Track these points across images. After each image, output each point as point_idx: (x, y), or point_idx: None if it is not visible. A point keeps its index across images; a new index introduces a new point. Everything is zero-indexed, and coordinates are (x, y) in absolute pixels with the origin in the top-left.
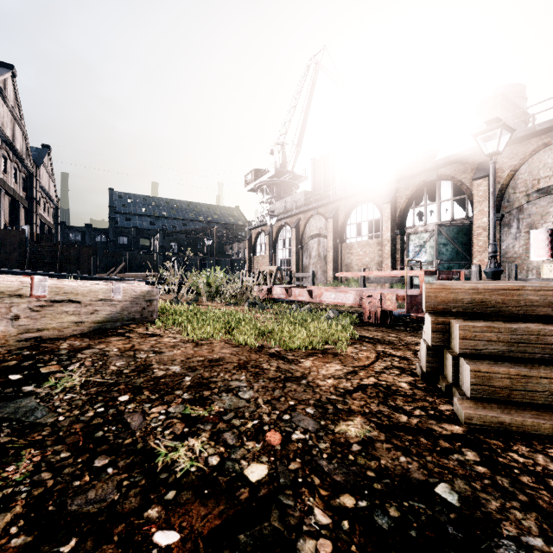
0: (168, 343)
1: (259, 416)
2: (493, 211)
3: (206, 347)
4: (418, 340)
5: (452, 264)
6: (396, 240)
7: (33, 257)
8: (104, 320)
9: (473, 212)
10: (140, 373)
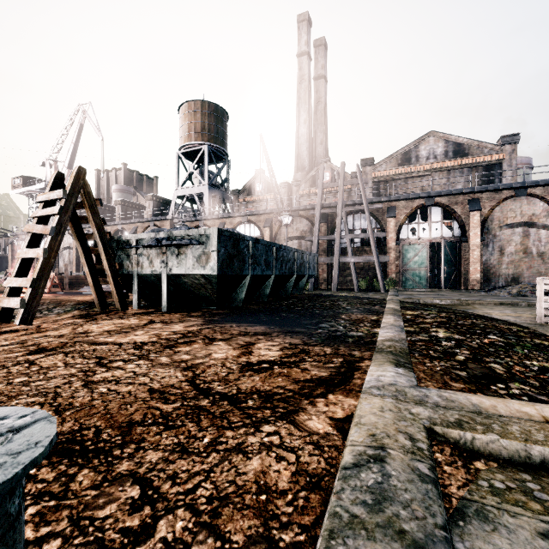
0: None
1: None
2: None
3: None
4: None
5: None
6: None
7: None
8: None
9: None
10: None
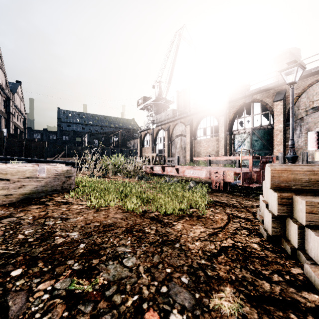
0: (75, 210)
1: (139, 289)
2: (292, 119)
3: (103, 213)
4: (252, 203)
5: (261, 152)
6: (227, 138)
7: (8, 147)
8: (30, 192)
9: (274, 121)
10: (42, 241)
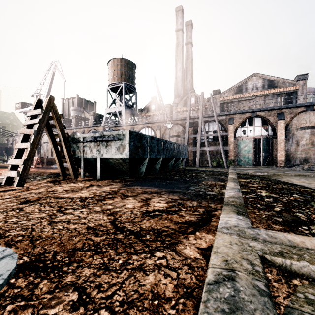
0: None
1: None
2: None
3: None
4: None
5: None
6: None
7: None
8: None
9: None
10: None
